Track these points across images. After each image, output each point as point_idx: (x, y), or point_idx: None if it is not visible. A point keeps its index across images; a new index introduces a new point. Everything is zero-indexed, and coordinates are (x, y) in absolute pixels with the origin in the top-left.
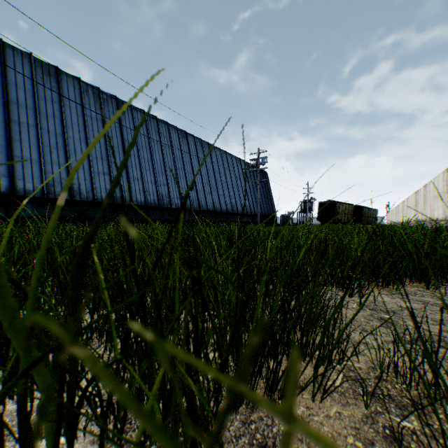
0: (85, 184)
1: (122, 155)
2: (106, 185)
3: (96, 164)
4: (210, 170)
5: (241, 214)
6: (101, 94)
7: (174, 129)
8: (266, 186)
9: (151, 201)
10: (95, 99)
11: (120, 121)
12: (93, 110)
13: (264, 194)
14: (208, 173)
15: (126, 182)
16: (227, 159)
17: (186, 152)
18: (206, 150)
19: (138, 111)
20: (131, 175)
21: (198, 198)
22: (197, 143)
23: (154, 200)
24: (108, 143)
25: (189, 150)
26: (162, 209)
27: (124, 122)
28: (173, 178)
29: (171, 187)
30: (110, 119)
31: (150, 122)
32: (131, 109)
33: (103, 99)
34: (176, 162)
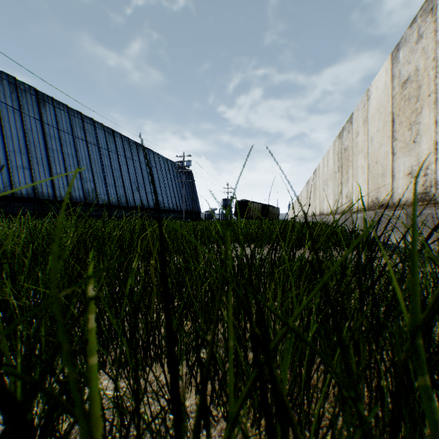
0: (2, 178)
1: (44, 150)
2: (27, 179)
3: (14, 157)
4: (137, 168)
5: (168, 210)
6: (19, 85)
7: (101, 127)
8: (191, 185)
9: (77, 197)
10: (12, 89)
11: (41, 114)
12: (9, 101)
13: (190, 192)
14: (136, 171)
15: (49, 177)
16: (154, 159)
17: (113, 149)
18: (134, 149)
19: (62, 106)
20: (54, 170)
21: (126, 195)
22: (124, 142)
23: (80, 196)
24: (28, 136)
25: (116, 148)
26: (88, 205)
27: (46, 116)
28: (100, 174)
29: (98, 183)
30: (29, 111)
31: (75, 117)
32: (53, 103)
33: (21, 90)
34: (102, 159)
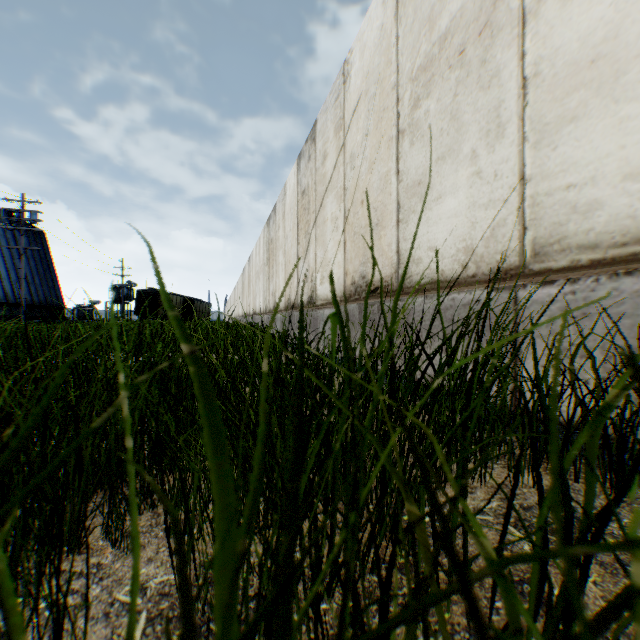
0: None
1: None
2: None
3: None
4: None
5: None
6: None
7: None
8: (43, 256)
9: None
10: None
11: None
12: None
13: (40, 269)
14: None
15: None
16: None
17: None
18: None
19: None
20: None
21: None
22: None
23: None
24: None
25: None
26: None
27: None
28: None
29: None
30: None
31: None
32: None
33: None
34: None
